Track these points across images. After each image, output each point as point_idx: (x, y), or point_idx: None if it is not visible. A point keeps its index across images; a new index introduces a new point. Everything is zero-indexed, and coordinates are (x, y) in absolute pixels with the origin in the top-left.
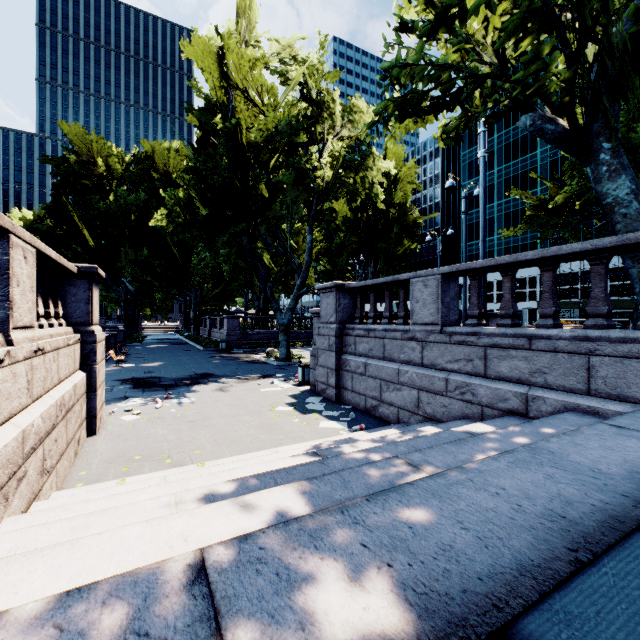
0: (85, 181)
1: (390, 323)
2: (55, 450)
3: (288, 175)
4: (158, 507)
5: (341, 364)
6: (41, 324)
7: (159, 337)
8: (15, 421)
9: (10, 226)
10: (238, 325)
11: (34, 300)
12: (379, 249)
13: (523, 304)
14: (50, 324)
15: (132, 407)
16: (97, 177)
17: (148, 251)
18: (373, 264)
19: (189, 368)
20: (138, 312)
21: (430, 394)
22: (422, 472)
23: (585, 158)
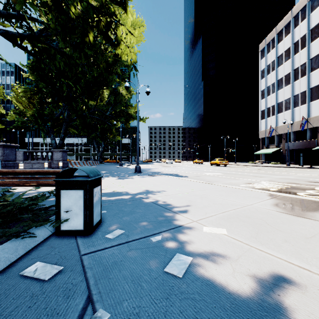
0: None
1: None
2: None
3: None
4: None
5: None
6: None
7: None
8: None
9: None
10: None
11: None
12: None
13: None
14: None
15: None
16: None
17: None
18: None
19: None
20: None
21: None
22: None
23: (49, 136)
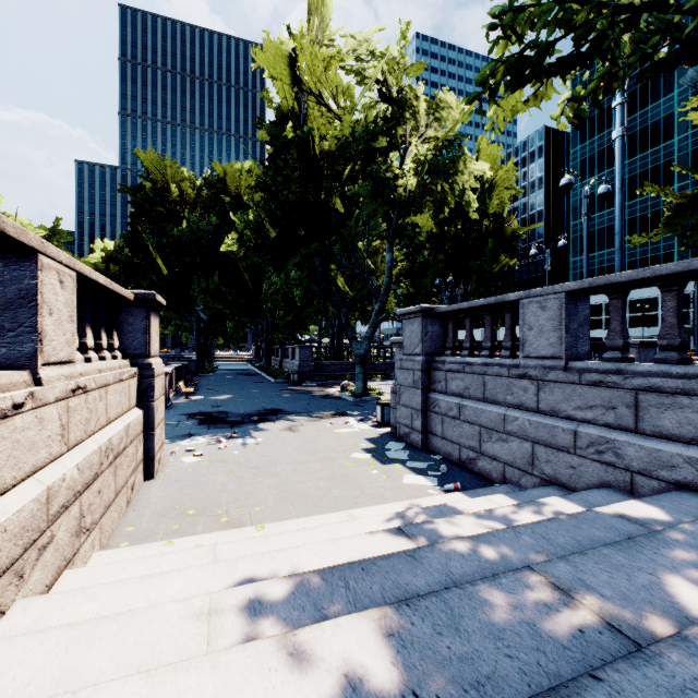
0: (160, 208)
1: (492, 355)
2: (98, 503)
3: (365, 186)
4: (185, 617)
5: (428, 404)
6: (89, 357)
7: (231, 367)
8: (40, 476)
9: (38, 244)
10: (311, 355)
11: (74, 331)
12: (470, 267)
13: (654, 330)
14: (102, 357)
15: (195, 446)
16: (171, 204)
17: (219, 278)
18: (463, 285)
19: (258, 402)
20: (211, 341)
21: (550, 449)
22: (581, 607)
23: None
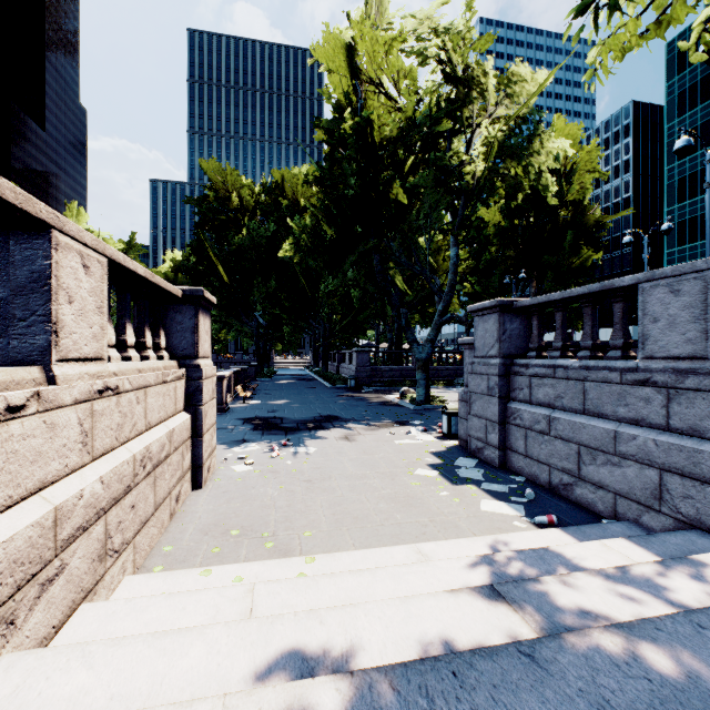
0: (222, 217)
1: (593, 357)
2: (131, 519)
3: (427, 177)
4: None
5: (507, 415)
6: (129, 356)
7: (289, 372)
8: (49, 492)
9: (50, 218)
10: (368, 360)
11: (104, 324)
12: (544, 263)
13: None
14: (146, 356)
15: (247, 454)
16: (232, 212)
17: (277, 283)
18: (535, 283)
19: (314, 408)
20: (270, 347)
21: (689, 481)
22: None
23: None
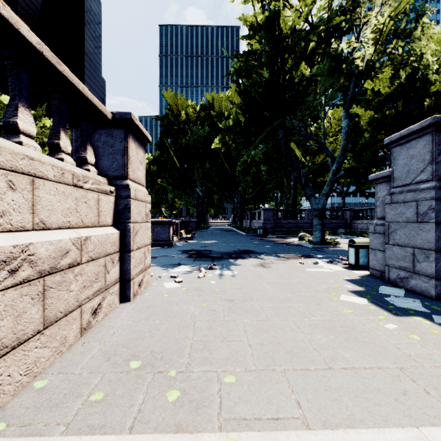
0: (175, 127)
1: None
2: None
3: (321, 68)
4: None
5: None
6: (19, 142)
7: (218, 227)
8: None
9: None
10: (272, 216)
11: None
12: None
13: None
14: (59, 159)
15: (179, 274)
16: (181, 123)
17: (210, 167)
18: None
19: (234, 245)
20: (205, 211)
21: None
22: None
23: None
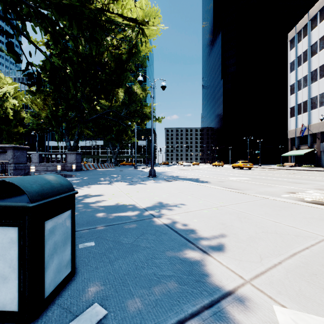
0: None
1: None
2: None
3: None
4: None
5: None
6: None
7: None
8: None
9: None
10: None
11: None
12: (3, 128)
13: None
14: None
15: None
16: None
17: None
18: None
19: None
20: None
21: None
22: None
23: (64, 138)
